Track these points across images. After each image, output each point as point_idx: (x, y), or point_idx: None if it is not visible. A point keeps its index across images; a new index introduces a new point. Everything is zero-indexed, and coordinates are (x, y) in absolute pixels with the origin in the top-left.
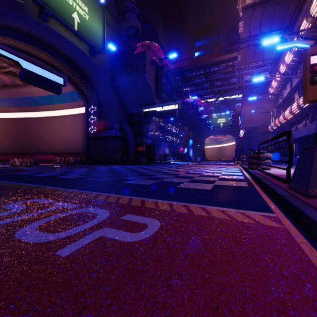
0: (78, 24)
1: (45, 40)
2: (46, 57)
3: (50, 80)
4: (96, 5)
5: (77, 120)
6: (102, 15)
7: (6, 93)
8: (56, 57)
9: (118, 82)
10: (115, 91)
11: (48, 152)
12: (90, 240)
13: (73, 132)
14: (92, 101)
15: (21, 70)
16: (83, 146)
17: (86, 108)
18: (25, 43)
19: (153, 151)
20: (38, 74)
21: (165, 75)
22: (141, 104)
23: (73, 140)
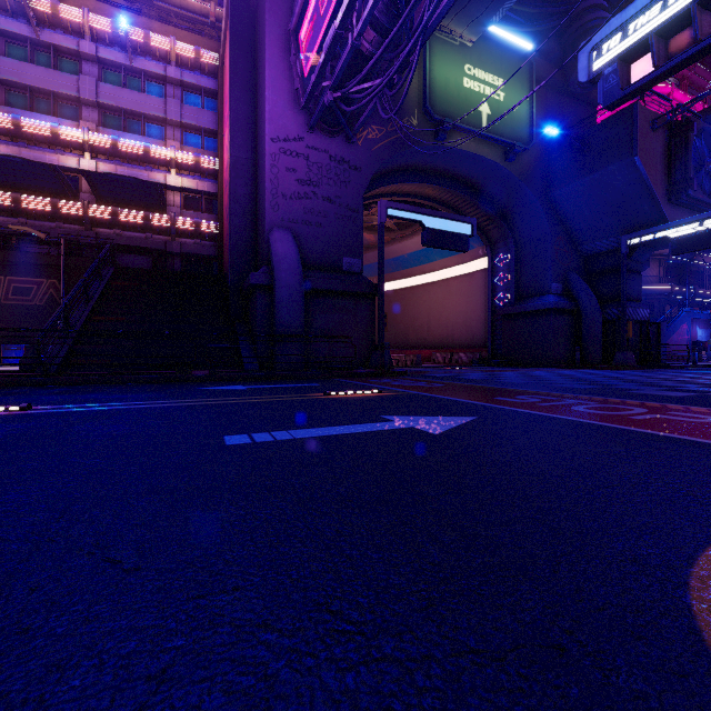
0: (487, 118)
1: (436, 167)
2: (432, 191)
3: (455, 234)
4: (517, 63)
5: (471, 284)
6: (527, 75)
7: (368, 258)
8: (448, 187)
9: (561, 195)
10: (552, 215)
11: (422, 345)
12: (650, 417)
13: (462, 308)
14: (502, 244)
15: (424, 232)
16: (482, 333)
17: (489, 259)
18: (411, 183)
19: (654, 336)
20: (441, 230)
21: (696, 136)
22: (621, 229)
23: (463, 322)
